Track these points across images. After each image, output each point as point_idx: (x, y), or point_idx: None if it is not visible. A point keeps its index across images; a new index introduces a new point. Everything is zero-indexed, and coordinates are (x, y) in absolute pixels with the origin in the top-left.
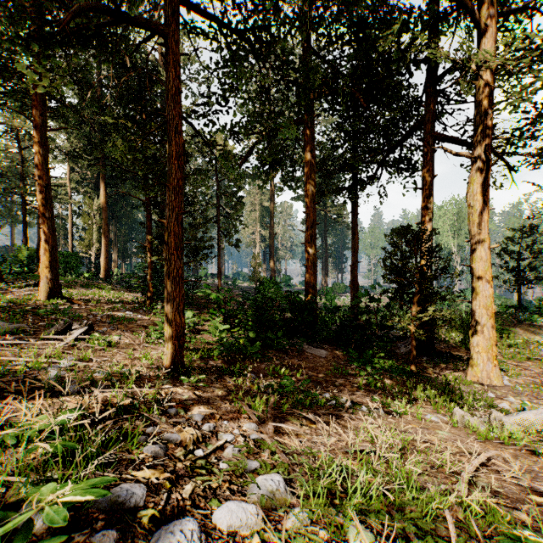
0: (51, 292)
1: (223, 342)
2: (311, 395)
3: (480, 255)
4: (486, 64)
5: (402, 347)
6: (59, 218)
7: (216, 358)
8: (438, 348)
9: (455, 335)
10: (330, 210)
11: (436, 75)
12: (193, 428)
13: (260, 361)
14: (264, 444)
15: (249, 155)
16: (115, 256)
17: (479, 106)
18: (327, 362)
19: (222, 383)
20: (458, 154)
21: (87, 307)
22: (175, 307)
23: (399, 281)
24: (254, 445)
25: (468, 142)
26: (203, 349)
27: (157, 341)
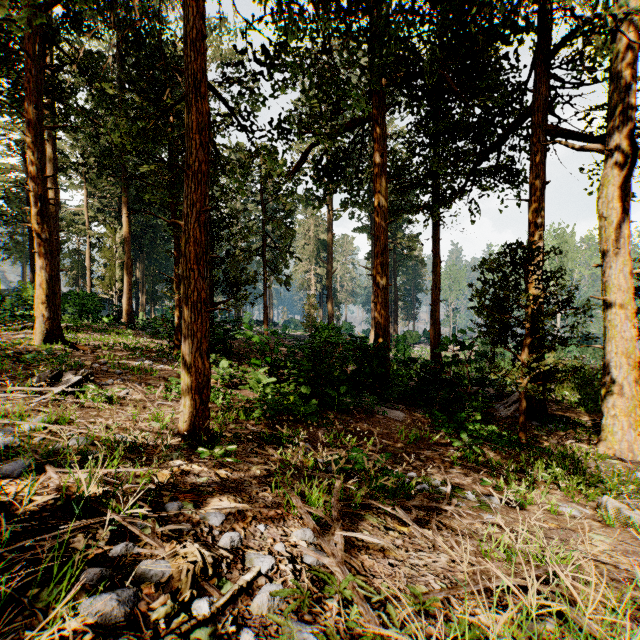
0: (49, 334)
1: (267, 399)
2: (395, 477)
3: (617, 284)
4: (627, 19)
5: (501, 409)
6: (77, 254)
7: (258, 421)
8: (549, 410)
9: (569, 394)
10: (401, 243)
11: (549, 50)
12: (201, 544)
13: (316, 425)
14: (330, 582)
15: (302, 163)
16: (143, 299)
17: (616, 79)
18: (406, 428)
19: (263, 457)
20: (584, 149)
21: (95, 354)
22: (195, 346)
23: (490, 326)
24: (310, 581)
25: (593, 137)
26: (239, 408)
27: (179, 397)
